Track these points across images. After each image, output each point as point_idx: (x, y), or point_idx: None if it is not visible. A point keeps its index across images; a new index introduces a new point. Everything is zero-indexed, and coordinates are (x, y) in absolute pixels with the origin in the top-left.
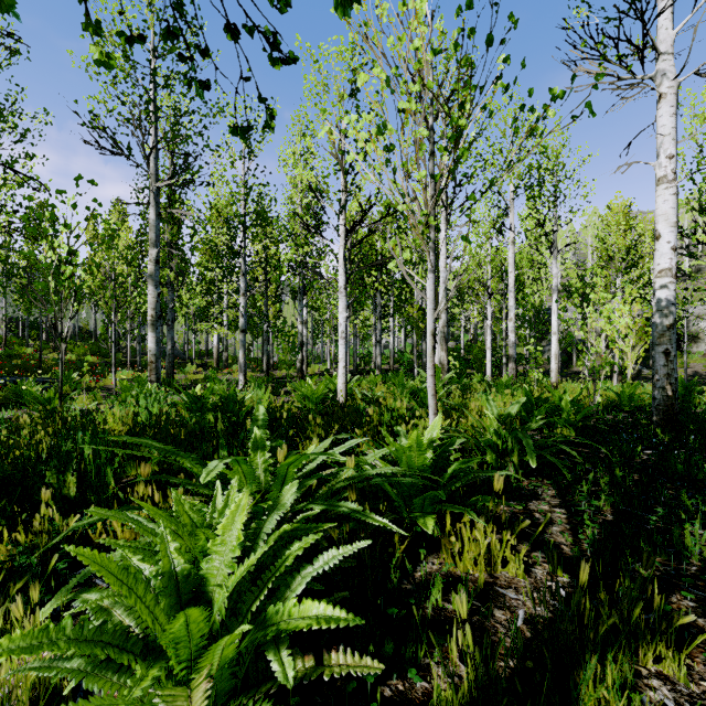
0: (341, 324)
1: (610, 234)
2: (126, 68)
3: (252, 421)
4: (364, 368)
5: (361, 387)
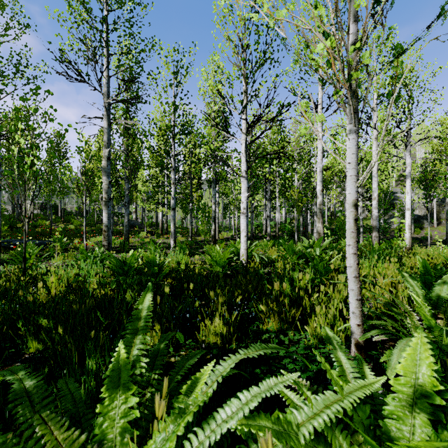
0: (243, 202)
1: (447, 133)
2: (86, 18)
3: (130, 320)
4: (258, 235)
5: (258, 251)
